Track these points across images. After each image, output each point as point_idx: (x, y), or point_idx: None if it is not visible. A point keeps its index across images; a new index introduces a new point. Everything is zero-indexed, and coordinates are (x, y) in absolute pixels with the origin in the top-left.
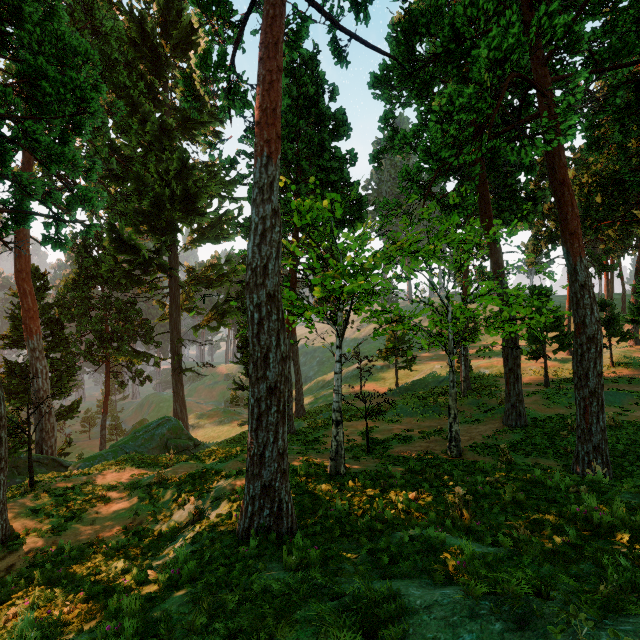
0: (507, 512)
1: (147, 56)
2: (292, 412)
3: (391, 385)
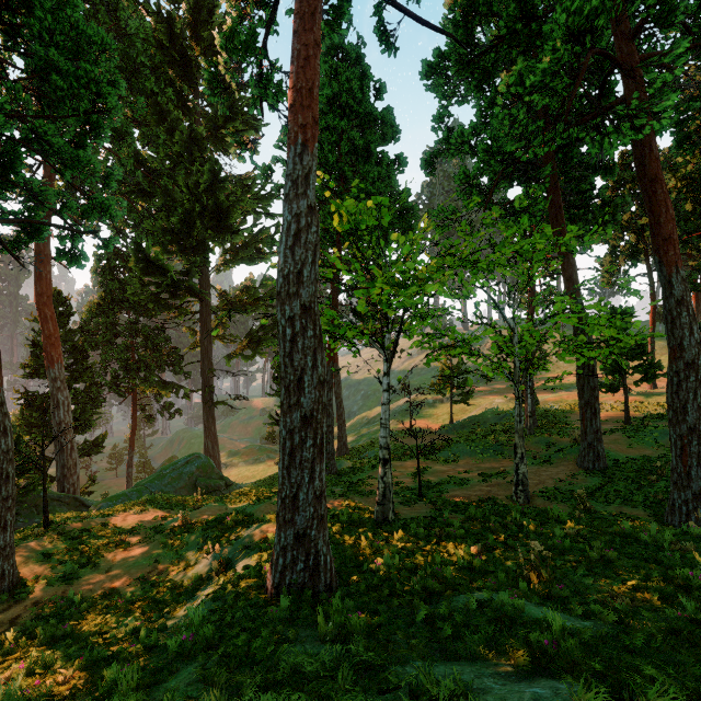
0: (595, 573)
1: (176, 60)
2: (333, 450)
3: (445, 421)
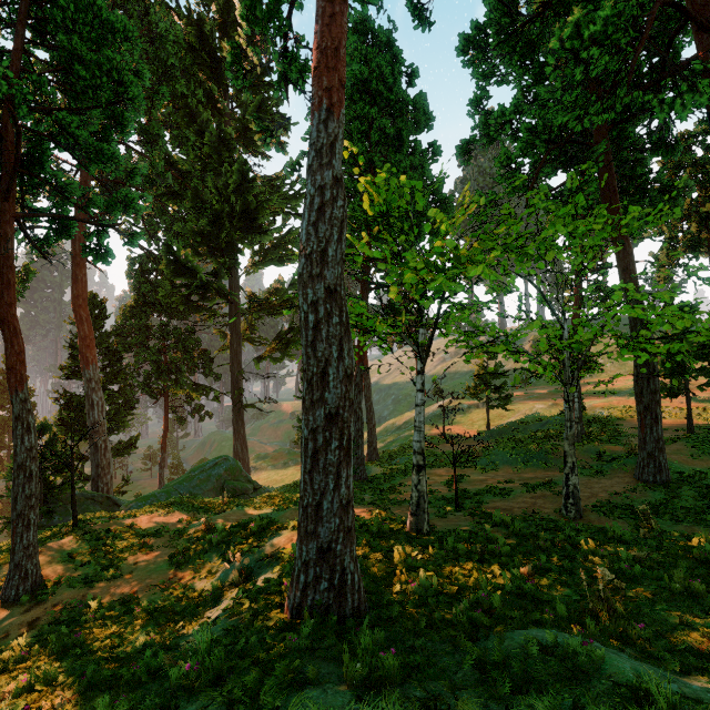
0: (680, 609)
1: (206, 62)
2: (363, 455)
3: (481, 427)
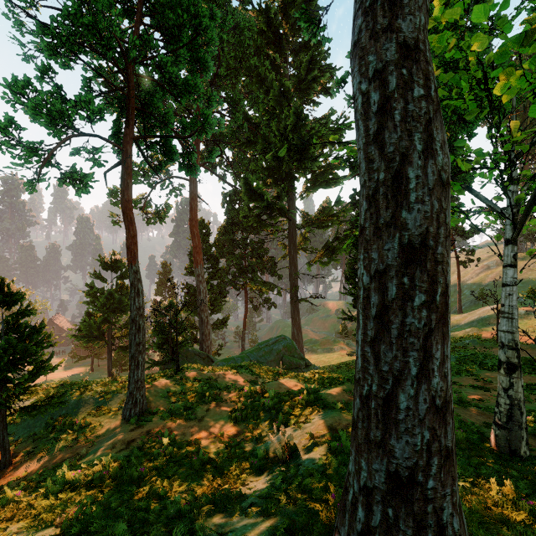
0: None
1: (271, 40)
2: None
3: None
